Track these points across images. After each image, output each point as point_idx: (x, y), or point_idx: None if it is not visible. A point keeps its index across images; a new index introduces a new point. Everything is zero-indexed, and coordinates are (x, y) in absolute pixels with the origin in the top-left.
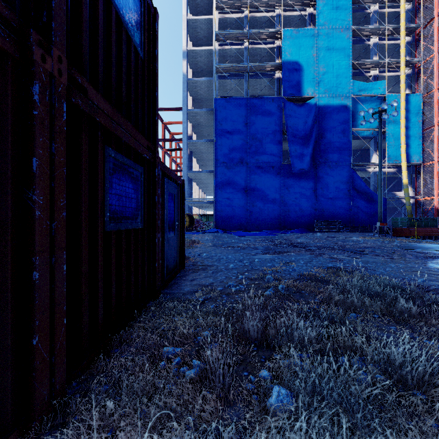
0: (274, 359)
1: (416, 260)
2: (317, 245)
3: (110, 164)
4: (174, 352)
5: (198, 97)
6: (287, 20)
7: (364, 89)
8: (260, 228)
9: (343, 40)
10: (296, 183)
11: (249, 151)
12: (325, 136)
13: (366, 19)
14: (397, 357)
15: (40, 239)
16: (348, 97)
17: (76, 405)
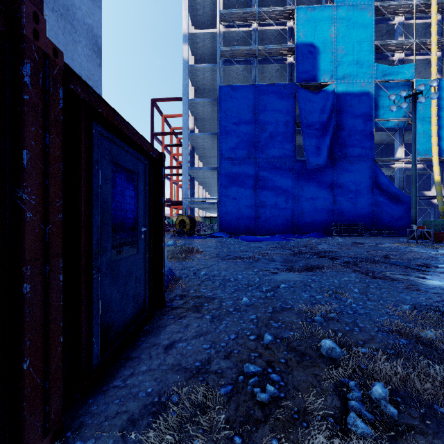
0: None
1: None
2: (348, 254)
3: None
4: None
5: (201, 87)
6: None
7: (389, 74)
8: (271, 232)
9: (365, 18)
10: (311, 181)
11: (258, 145)
12: (344, 127)
13: None
14: None
15: None
16: (370, 82)
17: None
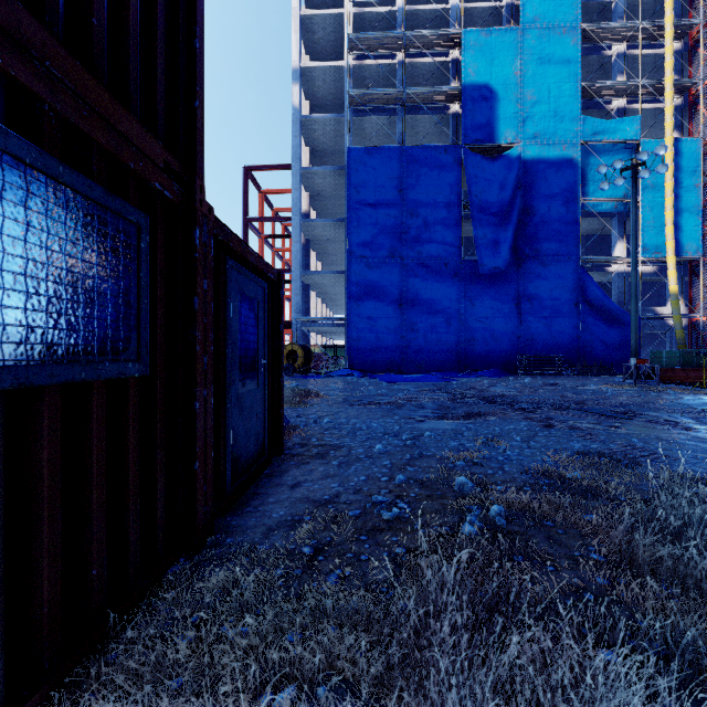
0: None
1: None
2: (530, 399)
3: None
4: None
5: (319, 147)
6: (469, 15)
7: (602, 131)
8: (425, 369)
9: (566, 47)
10: (486, 292)
11: (405, 238)
12: (535, 211)
13: (604, 13)
14: None
15: None
16: (574, 144)
17: None
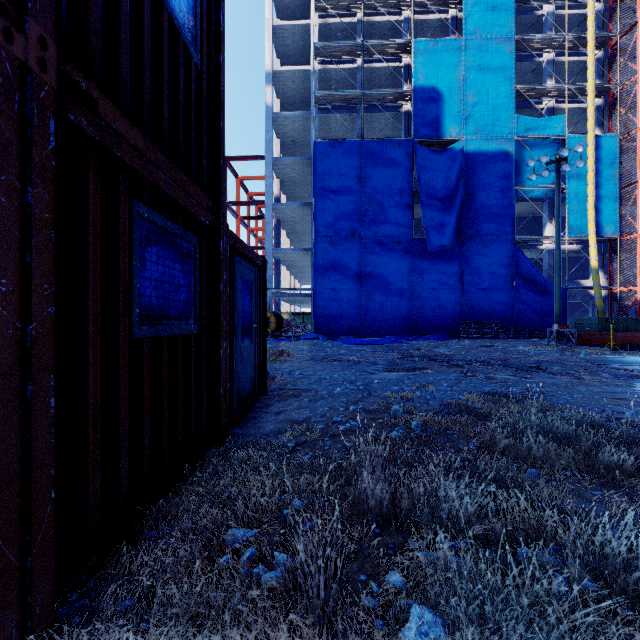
0: (410, 550)
1: (616, 382)
2: (465, 358)
3: (140, 230)
4: (245, 537)
5: (289, 140)
6: (419, 26)
7: (534, 128)
8: (381, 333)
9: (502, 55)
10: (433, 266)
11: (364, 220)
12: (476, 197)
13: (536, 25)
14: (617, 551)
15: (2, 354)
16: (509, 139)
17: (72, 638)
